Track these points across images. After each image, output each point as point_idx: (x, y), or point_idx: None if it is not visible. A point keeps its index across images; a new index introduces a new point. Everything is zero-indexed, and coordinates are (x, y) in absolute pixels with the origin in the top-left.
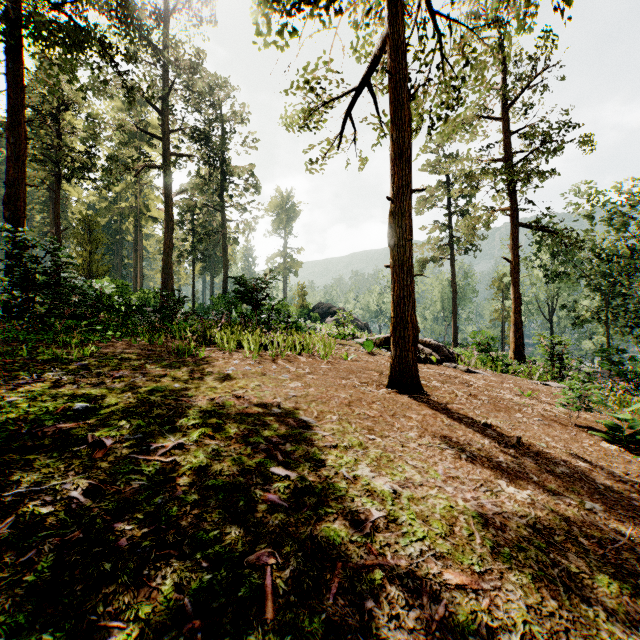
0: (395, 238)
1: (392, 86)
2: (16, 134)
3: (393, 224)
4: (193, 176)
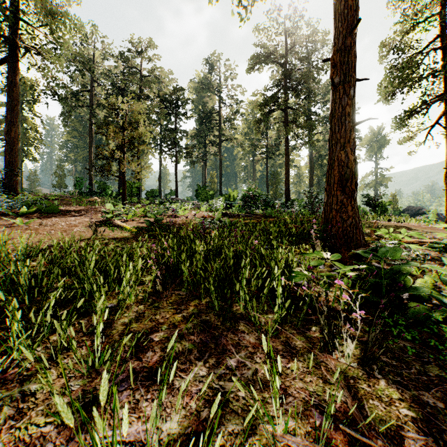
0: (446, 181)
1: (445, 130)
2: (287, 156)
3: (445, 176)
4: (321, 141)
